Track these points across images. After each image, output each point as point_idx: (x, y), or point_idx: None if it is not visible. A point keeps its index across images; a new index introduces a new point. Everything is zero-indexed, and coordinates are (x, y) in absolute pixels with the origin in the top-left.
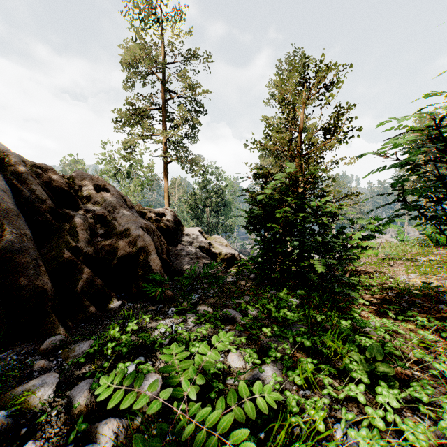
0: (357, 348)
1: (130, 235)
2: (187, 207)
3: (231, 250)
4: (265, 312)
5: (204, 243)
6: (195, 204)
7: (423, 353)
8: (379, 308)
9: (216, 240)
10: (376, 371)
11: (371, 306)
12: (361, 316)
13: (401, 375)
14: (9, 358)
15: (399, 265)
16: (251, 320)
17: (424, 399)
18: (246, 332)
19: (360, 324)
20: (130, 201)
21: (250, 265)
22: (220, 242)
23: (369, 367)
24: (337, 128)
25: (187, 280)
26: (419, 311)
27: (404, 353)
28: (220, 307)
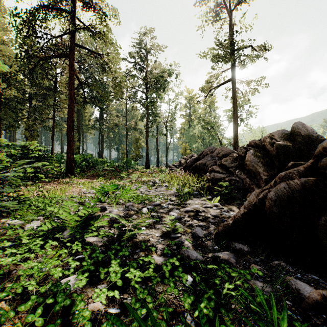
0: None
1: None
2: None
3: None
4: None
5: None
6: None
7: None
8: None
9: None
10: None
11: None
12: None
13: None
14: (299, 274)
15: None
16: None
17: None
18: None
19: None
20: None
21: None
22: None
23: None
24: None
25: None
26: None
27: None
28: None
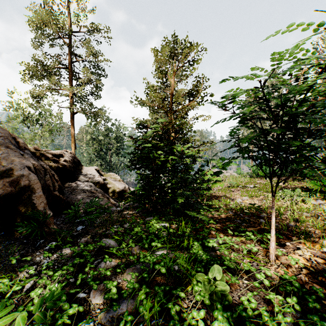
0: (203, 268)
1: (13, 174)
2: (92, 150)
3: (122, 184)
4: (138, 238)
5: (99, 179)
6: (100, 148)
7: (250, 264)
8: (223, 225)
9: (111, 176)
10: (216, 290)
11: (218, 224)
12: (211, 233)
13: (235, 285)
14: None
15: (237, 190)
16: (125, 247)
17: (250, 314)
18: (117, 260)
19: (208, 244)
20: (24, 143)
21: (133, 196)
22: (114, 177)
23: (209, 289)
24: (197, 93)
25: (70, 214)
26: (248, 225)
27: (237, 265)
28: (99, 237)
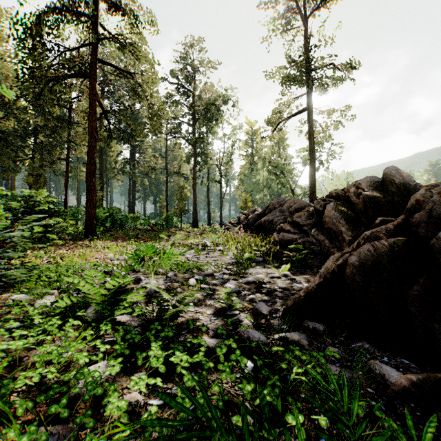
0: None
1: None
2: None
3: None
4: None
5: None
6: None
7: None
8: None
9: None
10: None
11: None
12: None
13: None
14: (386, 357)
15: None
16: None
17: None
18: None
19: None
20: None
21: None
22: None
23: None
24: None
25: None
26: None
27: None
28: None
